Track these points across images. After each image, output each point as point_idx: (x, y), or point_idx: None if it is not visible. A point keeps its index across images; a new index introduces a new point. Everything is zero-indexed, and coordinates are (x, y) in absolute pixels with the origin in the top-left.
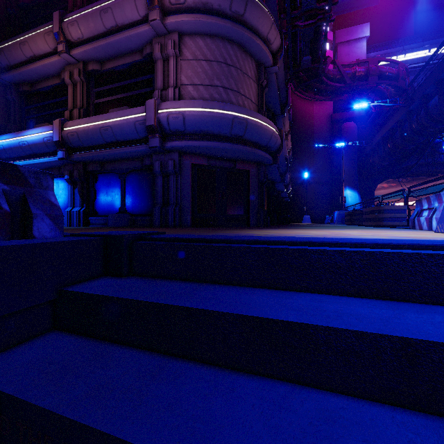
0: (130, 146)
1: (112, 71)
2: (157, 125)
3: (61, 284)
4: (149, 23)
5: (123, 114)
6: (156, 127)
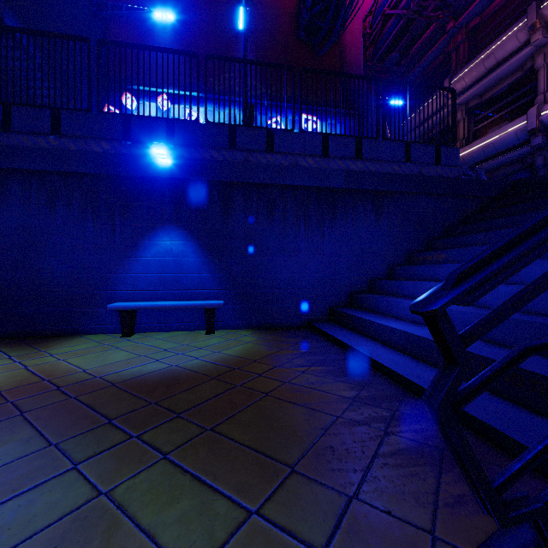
0: (510, 153)
1: (490, 98)
2: (539, 126)
3: (499, 193)
4: (530, 46)
5: (504, 130)
6: (538, 128)
